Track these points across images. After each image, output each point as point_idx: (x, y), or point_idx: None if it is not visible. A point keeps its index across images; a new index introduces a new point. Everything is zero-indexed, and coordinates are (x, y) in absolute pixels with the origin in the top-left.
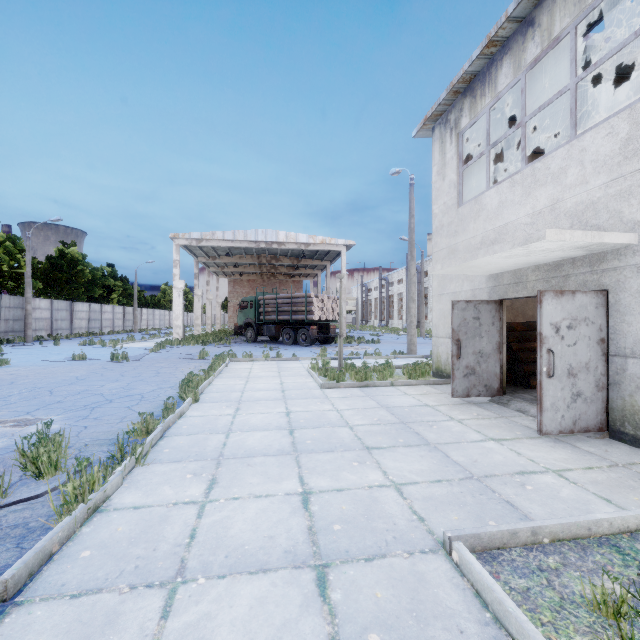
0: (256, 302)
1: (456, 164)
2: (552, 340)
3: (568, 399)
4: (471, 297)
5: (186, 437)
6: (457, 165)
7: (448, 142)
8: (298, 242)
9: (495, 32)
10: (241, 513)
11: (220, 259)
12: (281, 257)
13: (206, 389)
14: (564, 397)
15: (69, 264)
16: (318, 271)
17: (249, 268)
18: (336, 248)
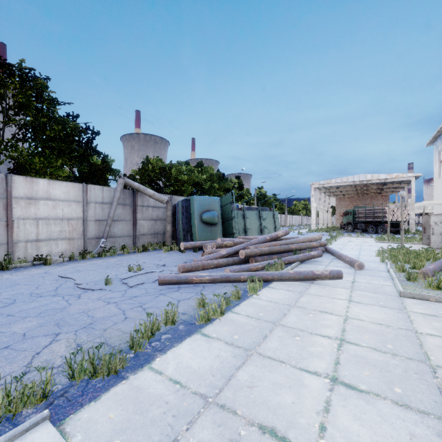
0: (353, 212)
1: (437, 163)
2: (434, 226)
3: (440, 240)
4: (440, 213)
5: (336, 244)
6: (438, 163)
7: (436, 153)
8: (379, 179)
9: (438, 130)
10: (349, 247)
11: (332, 190)
12: (370, 185)
13: (336, 240)
14: (438, 240)
15: (263, 197)
16: (400, 189)
17: (349, 191)
18: (407, 179)
